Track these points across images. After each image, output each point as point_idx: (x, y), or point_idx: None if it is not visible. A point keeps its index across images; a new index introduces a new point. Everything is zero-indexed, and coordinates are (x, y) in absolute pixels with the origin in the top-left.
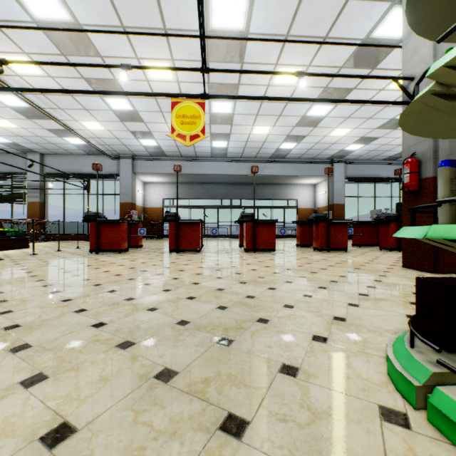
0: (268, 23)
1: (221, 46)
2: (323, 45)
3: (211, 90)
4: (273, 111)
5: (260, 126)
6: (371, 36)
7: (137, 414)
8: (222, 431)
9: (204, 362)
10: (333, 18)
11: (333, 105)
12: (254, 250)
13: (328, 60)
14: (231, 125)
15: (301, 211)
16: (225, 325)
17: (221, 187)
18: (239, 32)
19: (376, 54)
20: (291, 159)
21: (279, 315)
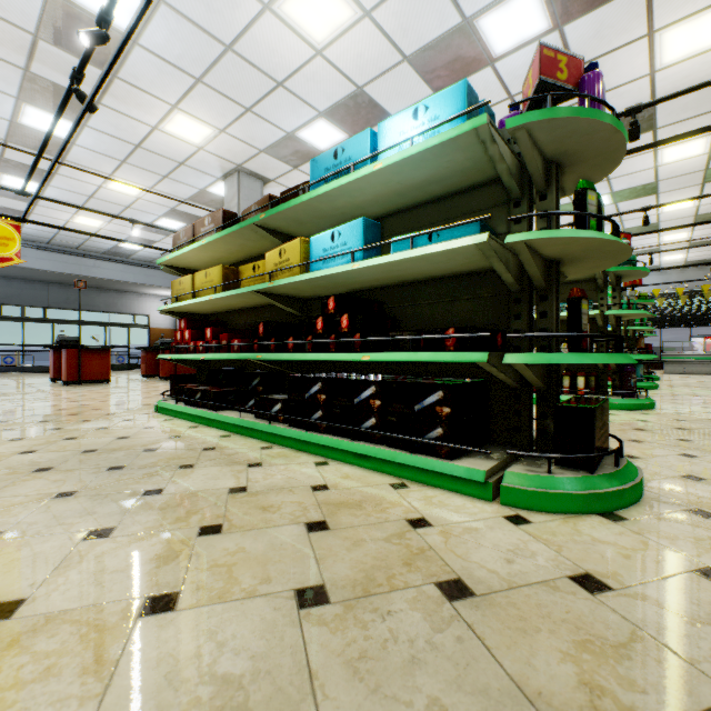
0: (101, 147)
1: (32, 138)
2: (165, 181)
3: (6, 164)
4: (108, 209)
5: (88, 217)
6: (209, 190)
7: (42, 425)
8: (83, 422)
9: (64, 418)
10: (171, 169)
11: (186, 223)
12: (79, 382)
13: (172, 191)
14: (36, 204)
15: (156, 332)
16: (70, 412)
17: (1, 283)
18: (61, 138)
19: (217, 202)
20: (138, 260)
21: (109, 407)
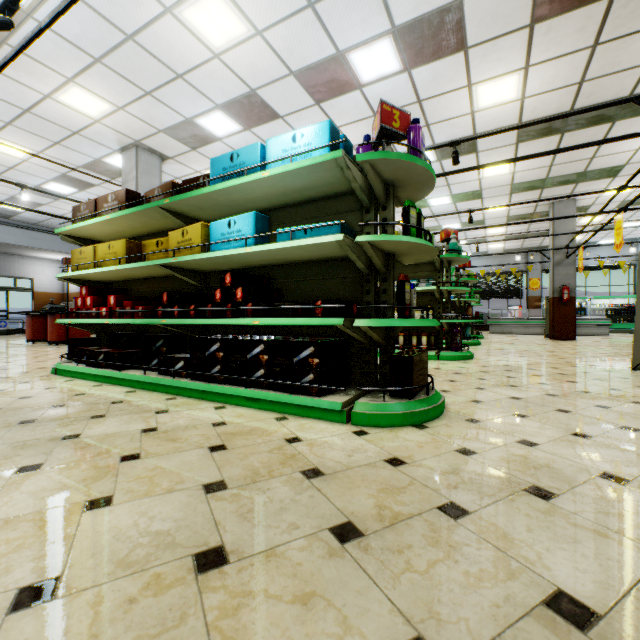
0: None
1: None
2: (56, 147)
3: None
4: None
5: None
6: (104, 160)
7: None
8: None
9: None
10: (64, 136)
11: (78, 189)
12: None
13: (64, 158)
14: None
15: (40, 296)
16: None
17: None
18: None
19: (113, 172)
20: (21, 222)
21: None
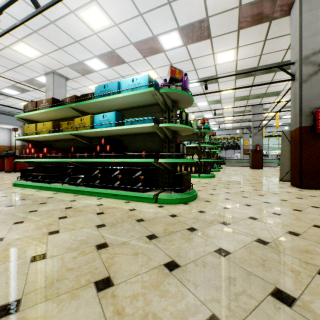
0: None
1: None
2: (10, 71)
3: None
4: None
5: None
6: (36, 79)
7: None
8: None
9: None
10: (15, 66)
11: (20, 92)
12: None
13: (14, 76)
14: None
15: None
16: None
17: None
18: None
19: (40, 84)
20: None
21: None
